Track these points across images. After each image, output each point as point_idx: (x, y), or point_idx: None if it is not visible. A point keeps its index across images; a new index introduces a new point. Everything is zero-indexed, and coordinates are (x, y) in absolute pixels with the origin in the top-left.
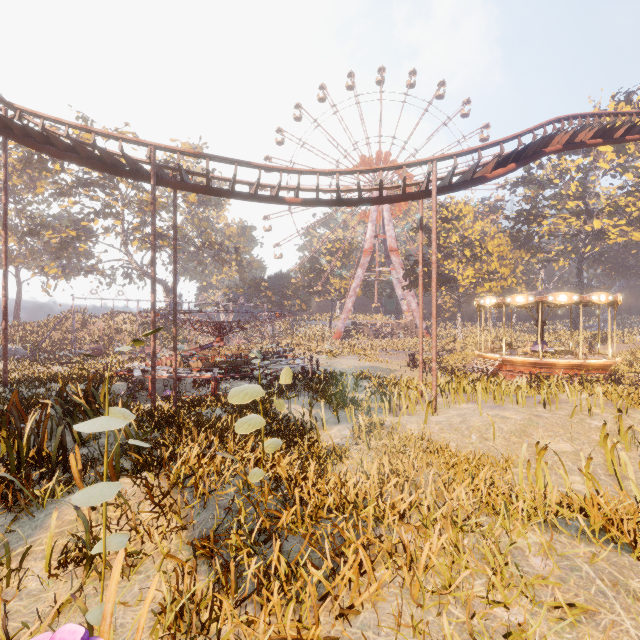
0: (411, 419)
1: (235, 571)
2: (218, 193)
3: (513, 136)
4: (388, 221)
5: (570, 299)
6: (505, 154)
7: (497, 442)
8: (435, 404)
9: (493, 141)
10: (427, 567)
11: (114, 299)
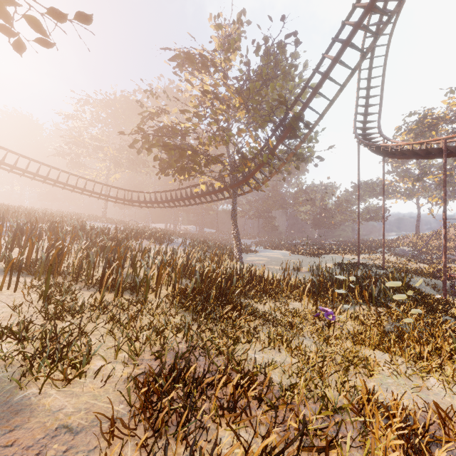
0: None
1: (376, 334)
2: None
3: None
4: None
5: None
6: None
7: None
8: None
9: None
10: (419, 358)
11: None
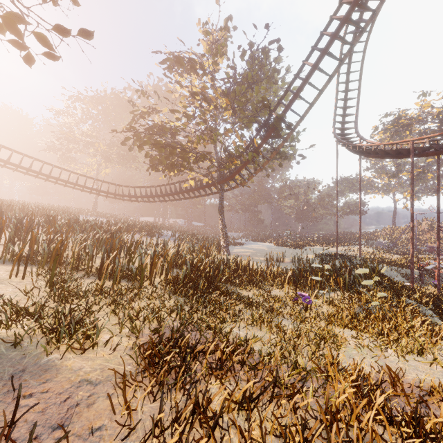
0: None
1: (347, 315)
2: None
3: None
4: None
5: None
6: None
7: None
8: None
9: None
10: (381, 333)
11: None
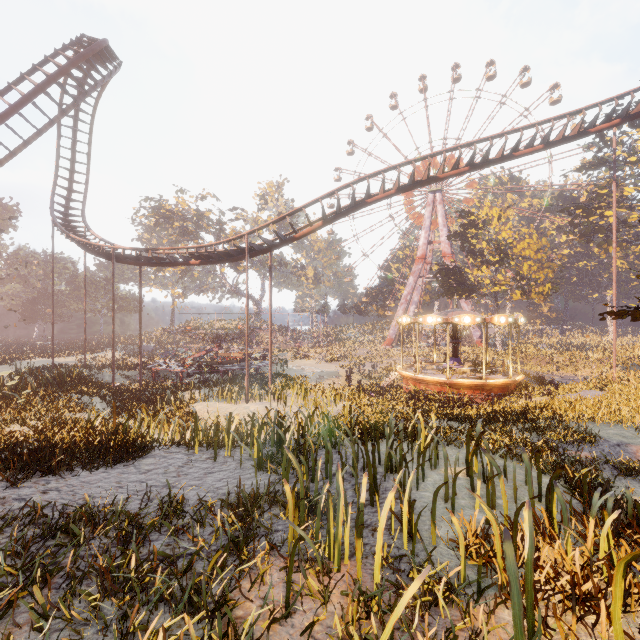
0: (206, 403)
1: None
2: (152, 265)
3: (297, 209)
4: (442, 226)
5: (435, 321)
6: (344, 206)
7: (221, 420)
8: (246, 398)
9: (281, 216)
10: None
11: (200, 313)
